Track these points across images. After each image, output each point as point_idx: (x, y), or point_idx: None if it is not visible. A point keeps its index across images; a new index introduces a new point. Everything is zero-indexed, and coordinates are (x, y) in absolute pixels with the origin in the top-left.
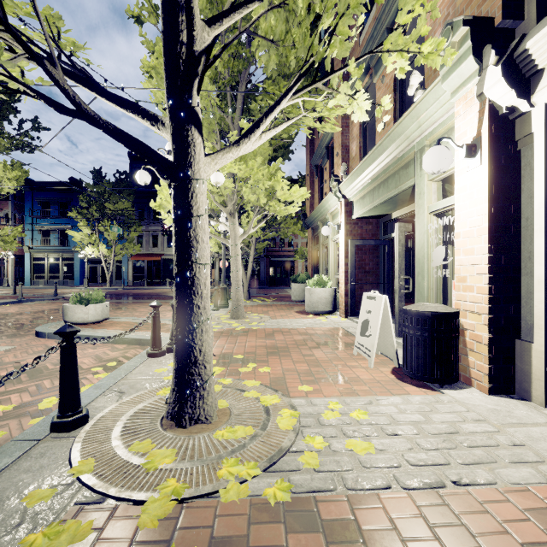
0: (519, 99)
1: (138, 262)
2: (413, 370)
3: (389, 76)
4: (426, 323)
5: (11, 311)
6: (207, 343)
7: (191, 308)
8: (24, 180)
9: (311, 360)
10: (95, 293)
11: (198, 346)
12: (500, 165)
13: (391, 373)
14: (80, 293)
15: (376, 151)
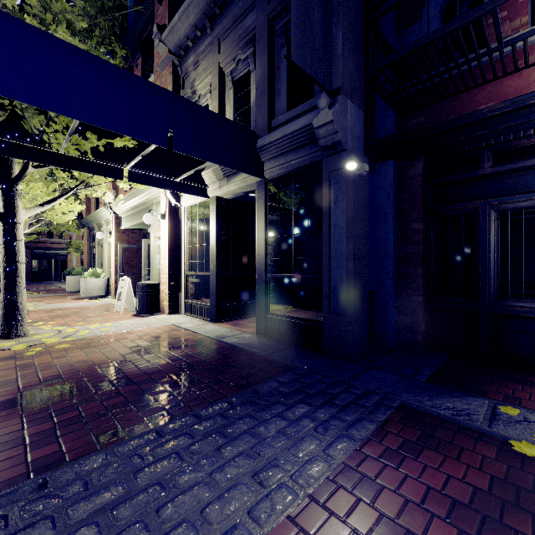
0: (177, 202)
1: None
2: (140, 310)
3: None
4: (145, 289)
5: None
6: (24, 300)
7: (15, 283)
8: None
9: (85, 317)
10: None
11: (20, 301)
12: (173, 225)
13: (131, 315)
14: None
15: (132, 195)
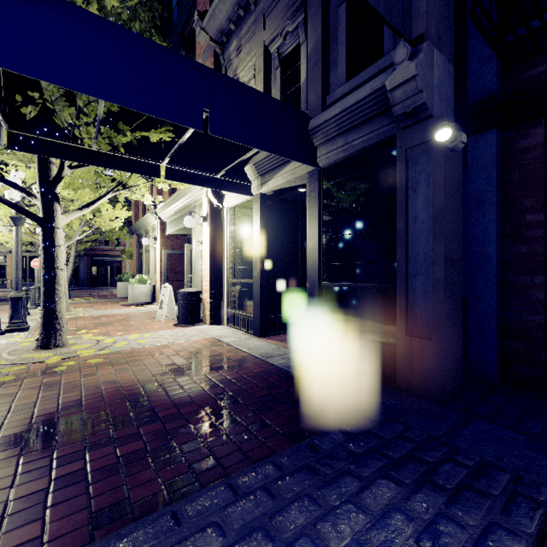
0: (219, 203)
1: None
2: (180, 320)
3: None
4: (186, 297)
5: None
6: (63, 308)
7: (54, 291)
8: None
9: (127, 325)
10: None
11: (59, 310)
12: (215, 228)
13: (173, 325)
14: None
15: (175, 198)
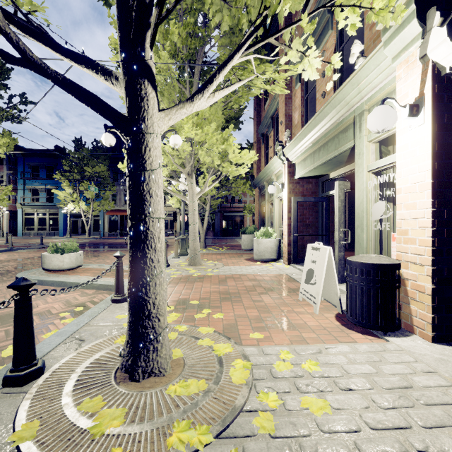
0: None
1: (112, 217)
2: (357, 317)
3: (329, 50)
4: (370, 273)
5: (0, 258)
6: (161, 295)
7: (144, 261)
8: (17, 148)
9: (260, 305)
10: (70, 243)
11: (152, 299)
12: (443, 123)
13: (335, 318)
14: (57, 243)
15: (317, 117)
